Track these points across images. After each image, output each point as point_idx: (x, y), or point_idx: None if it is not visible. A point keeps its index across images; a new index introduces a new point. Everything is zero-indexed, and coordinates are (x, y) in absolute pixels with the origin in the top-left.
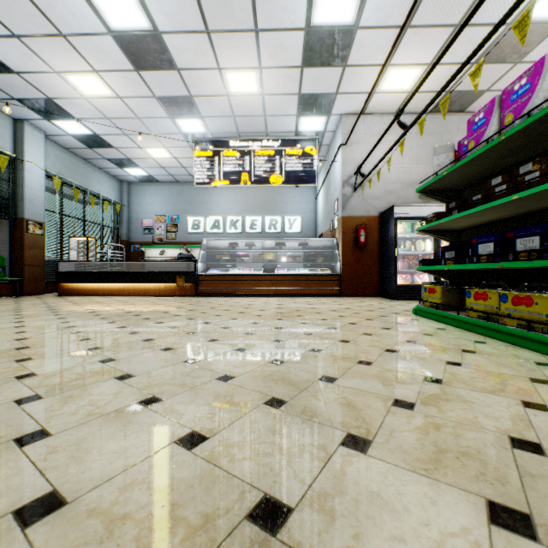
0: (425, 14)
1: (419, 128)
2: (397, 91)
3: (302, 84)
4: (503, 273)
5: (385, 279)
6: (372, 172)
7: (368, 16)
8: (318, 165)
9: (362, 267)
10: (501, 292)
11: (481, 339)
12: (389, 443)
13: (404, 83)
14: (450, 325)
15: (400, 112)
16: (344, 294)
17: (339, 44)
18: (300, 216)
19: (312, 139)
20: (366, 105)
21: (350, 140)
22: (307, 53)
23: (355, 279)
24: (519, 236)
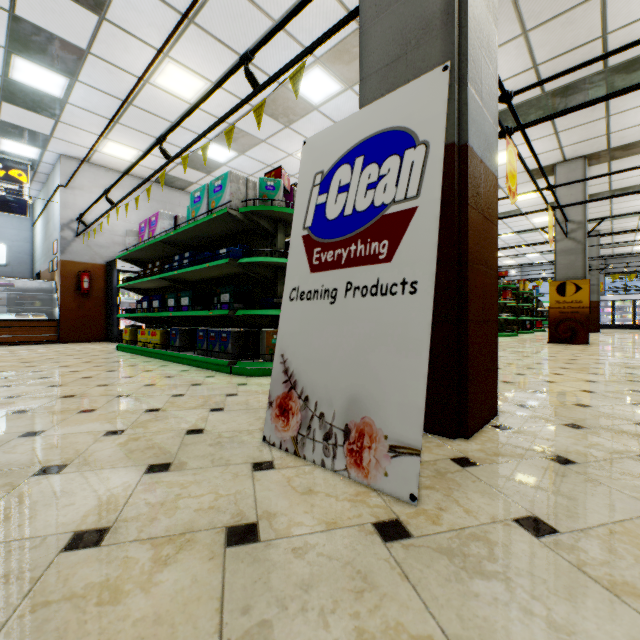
0: (130, 122)
1: (117, 213)
2: (121, 158)
3: (2, 112)
4: (166, 319)
5: (111, 324)
6: (99, 221)
7: (77, 100)
8: (36, 189)
9: (87, 313)
10: (149, 330)
11: (138, 357)
12: (25, 384)
13: (126, 155)
14: (132, 353)
15: (108, 191)
16: (65, 340)
17: (48, 104)
18: (7, 244)
19: (23, 164)
20: (90, 157)
21: (72, 184)
22: (7, 93)
23: (79, 325)
24: (154, 299)
